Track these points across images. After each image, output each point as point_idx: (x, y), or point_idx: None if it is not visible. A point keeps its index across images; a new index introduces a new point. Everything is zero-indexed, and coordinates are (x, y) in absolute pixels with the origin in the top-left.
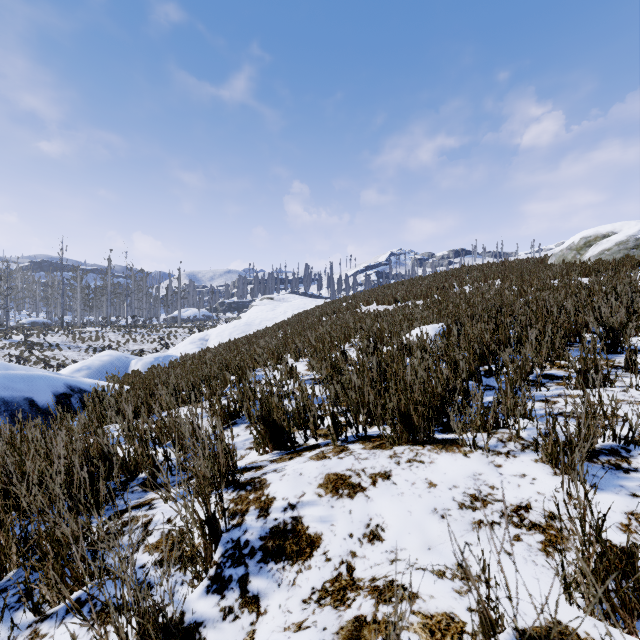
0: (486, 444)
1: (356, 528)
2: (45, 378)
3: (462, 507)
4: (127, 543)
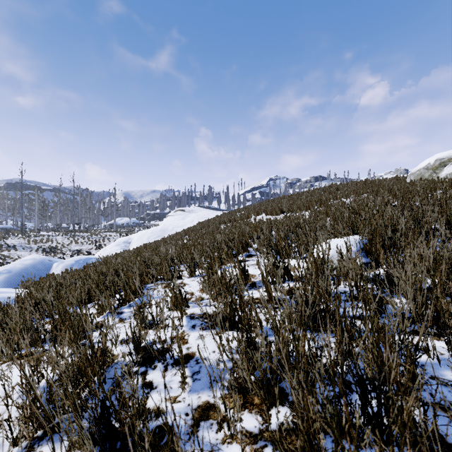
0: None
1: None
2: None
3: None
4: None
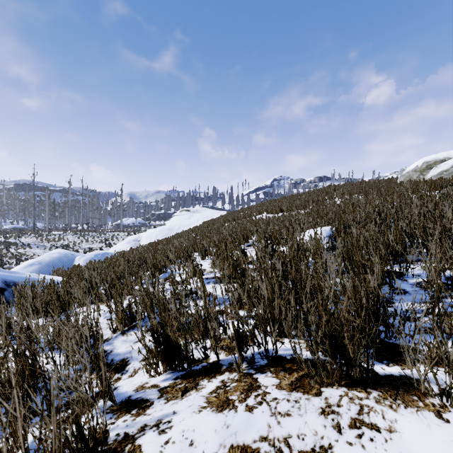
0: None
1: None
2: None
3: None
4: None
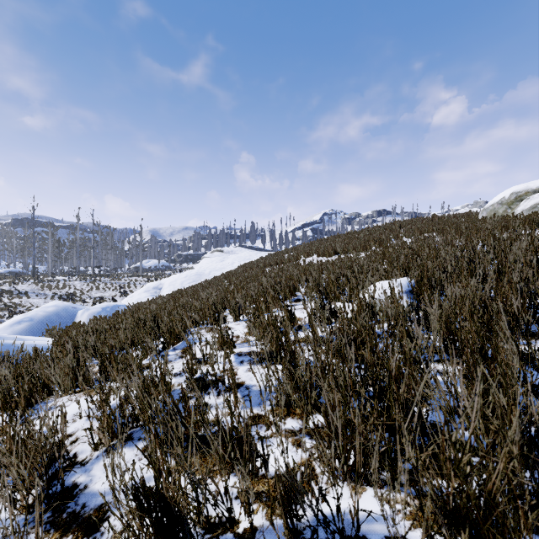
0: None
1: None
2: None
3: None
4: None
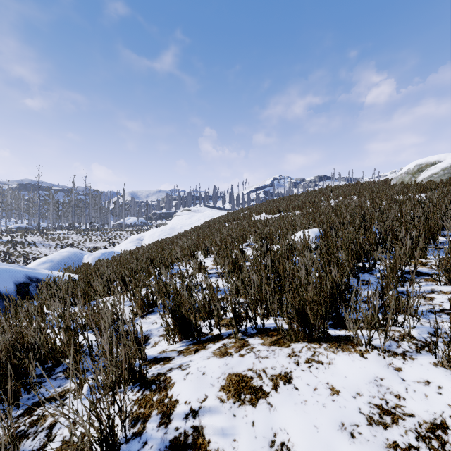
0: (382, 345)
1: (260, 446)
2: (8, 271)
3: (371, 422)
4: (28, 449)
